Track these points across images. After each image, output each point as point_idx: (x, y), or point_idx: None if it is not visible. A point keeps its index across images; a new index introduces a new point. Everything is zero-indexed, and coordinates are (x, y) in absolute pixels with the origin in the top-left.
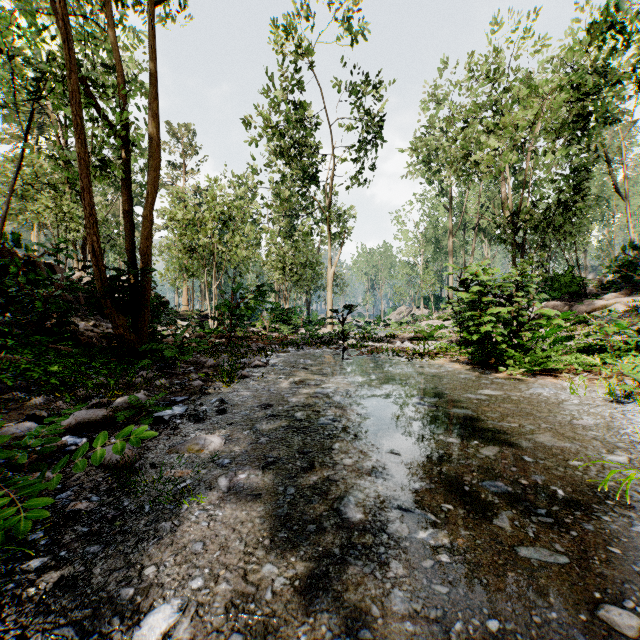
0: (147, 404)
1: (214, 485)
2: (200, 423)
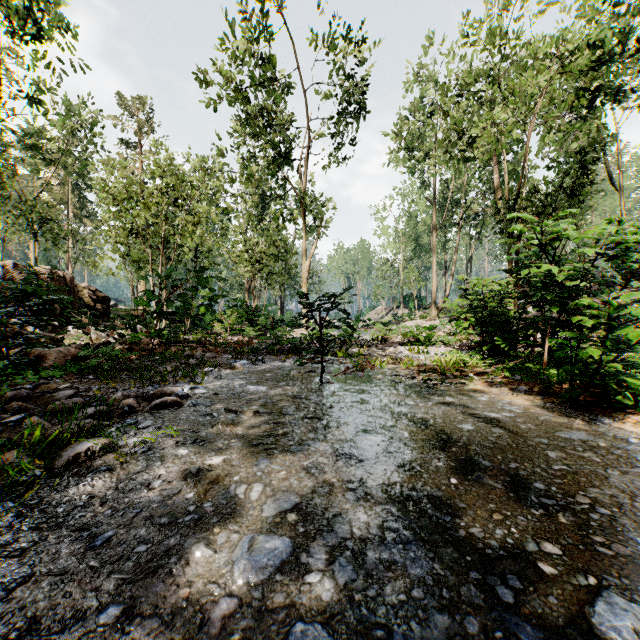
0: None
1: None
2: None
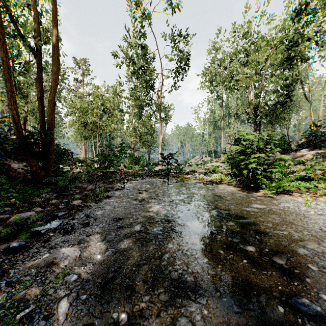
0: (28, 222)
1: (53, 312)
2: (67, 235)
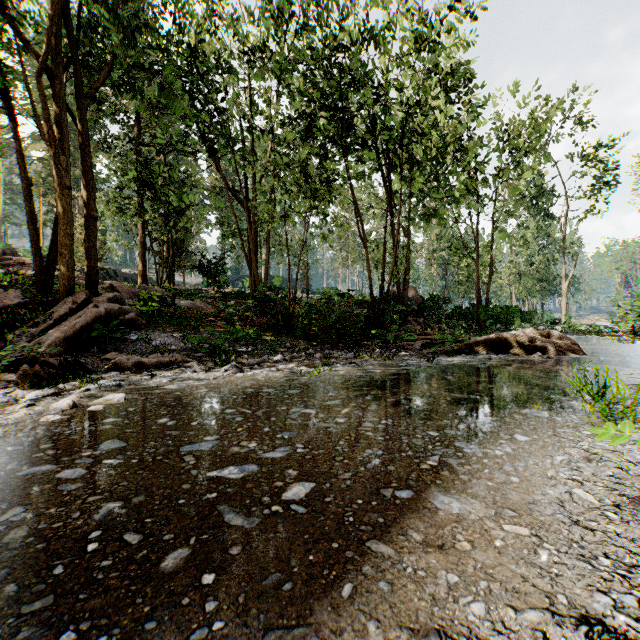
0: None
1: None
2: None
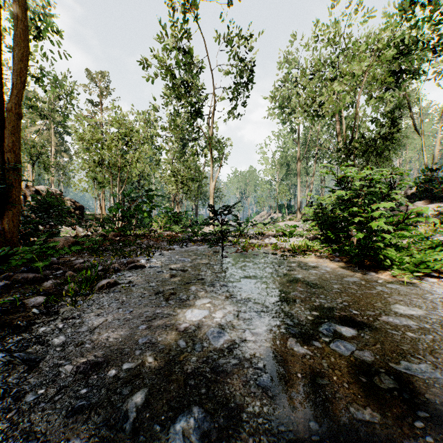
0: None
1: None
2: None
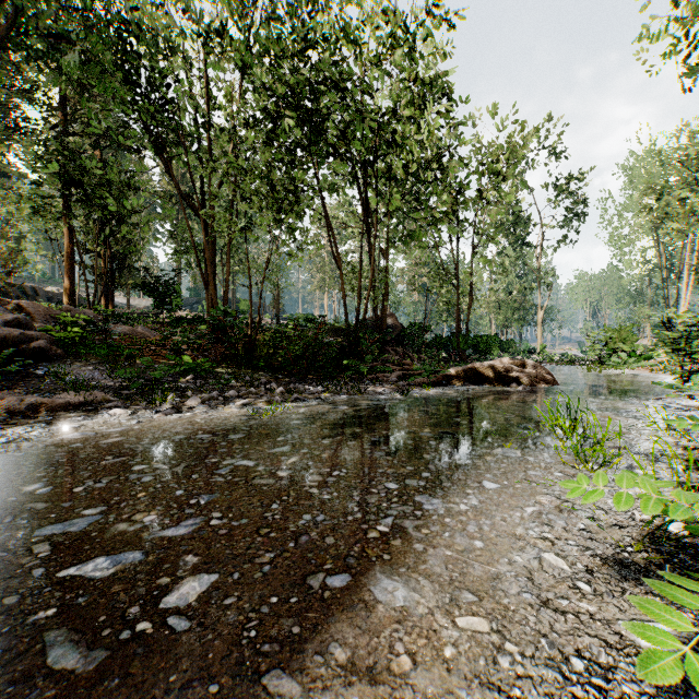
0: None
1: None
2: None
